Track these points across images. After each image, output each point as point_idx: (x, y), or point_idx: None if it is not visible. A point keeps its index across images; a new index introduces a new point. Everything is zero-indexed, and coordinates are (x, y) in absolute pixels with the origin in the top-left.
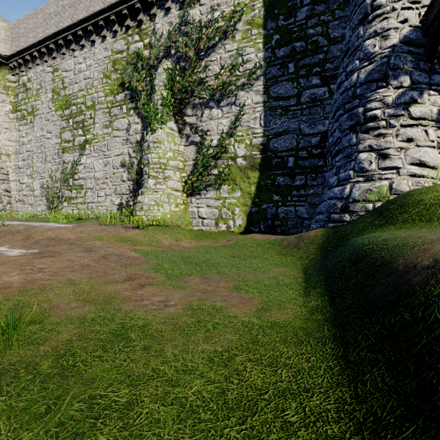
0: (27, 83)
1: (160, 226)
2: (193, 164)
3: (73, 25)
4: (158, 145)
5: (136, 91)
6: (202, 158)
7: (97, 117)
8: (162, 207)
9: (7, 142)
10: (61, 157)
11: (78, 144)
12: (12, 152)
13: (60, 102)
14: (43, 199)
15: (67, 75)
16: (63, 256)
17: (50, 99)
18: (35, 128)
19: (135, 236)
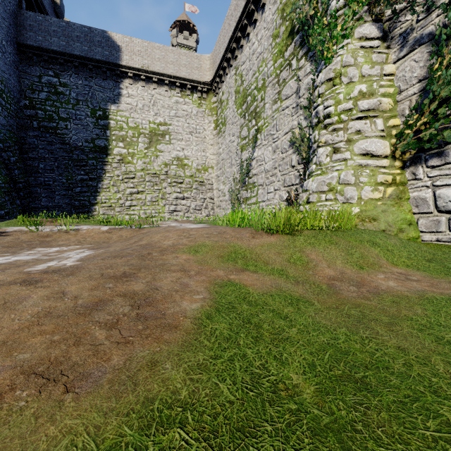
0: (222, 97)
1: (329, 230)
2: (420, 90)
3: (245, 4)
4: (335, 81)
5: (306, 22)
6: (449, 59)
7: (266, 95)
8: (342, 195)
9: (212, 156)
10: (240, 156)
11: (252, 136)
12: (214, 165)
13: (239, 99)
14: (230, 203)
15: (244, 67)
16: (40, 287)
17: (234, 101)
18: (225, 136)
19: (261, 249)
